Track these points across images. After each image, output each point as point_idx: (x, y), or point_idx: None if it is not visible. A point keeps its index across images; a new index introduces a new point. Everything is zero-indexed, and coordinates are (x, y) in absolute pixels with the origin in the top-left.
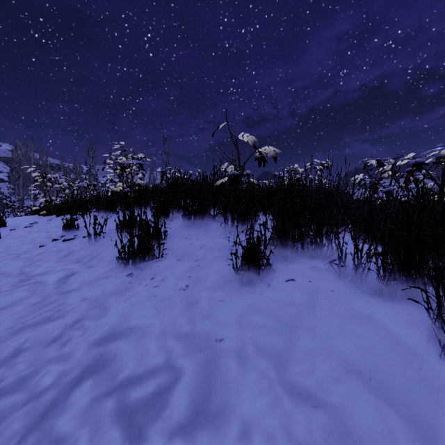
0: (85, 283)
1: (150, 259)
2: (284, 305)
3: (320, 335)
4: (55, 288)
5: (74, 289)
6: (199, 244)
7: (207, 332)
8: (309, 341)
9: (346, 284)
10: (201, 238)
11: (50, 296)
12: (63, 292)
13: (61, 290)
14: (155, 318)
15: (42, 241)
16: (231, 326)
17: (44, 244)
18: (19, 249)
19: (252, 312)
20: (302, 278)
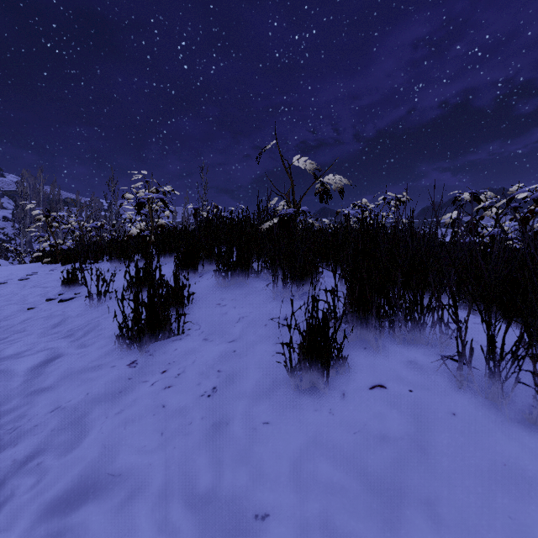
0: (67, 375)
1: (165, 337)
2: (372, 441)
3: (449, 522)
4: (24, 382)
5: (48, 386)
6: (236, 314)
7: (240, 493)
8: (429, 537)
9: (475, 401)
10: (239, 304)
11: (11, 398)
12: (32, 391)
13: (30, 388)
14: (157, 454)
15: (34, 301)
16: (283, 483)
17: (35, 305)
18: (0, 313)
19: (317, 452)
20: (397, 384)
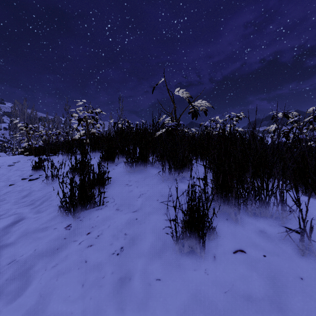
0: (25, 234)
1: (91, 207)
2: (239, 300)
3: None
4: None
5: (10, 243)
6: (138, 192)
7: None
8: None
9: None
10: (140, 185)
11: None
12: None
13: None
14: (77, 304)
15: (15, 179)
16: None
17: (14, 182)
18: None
19: (198, 309)
20: (254, 249)
